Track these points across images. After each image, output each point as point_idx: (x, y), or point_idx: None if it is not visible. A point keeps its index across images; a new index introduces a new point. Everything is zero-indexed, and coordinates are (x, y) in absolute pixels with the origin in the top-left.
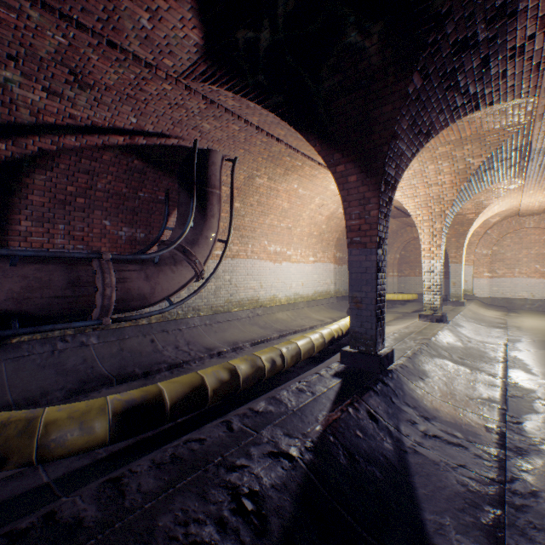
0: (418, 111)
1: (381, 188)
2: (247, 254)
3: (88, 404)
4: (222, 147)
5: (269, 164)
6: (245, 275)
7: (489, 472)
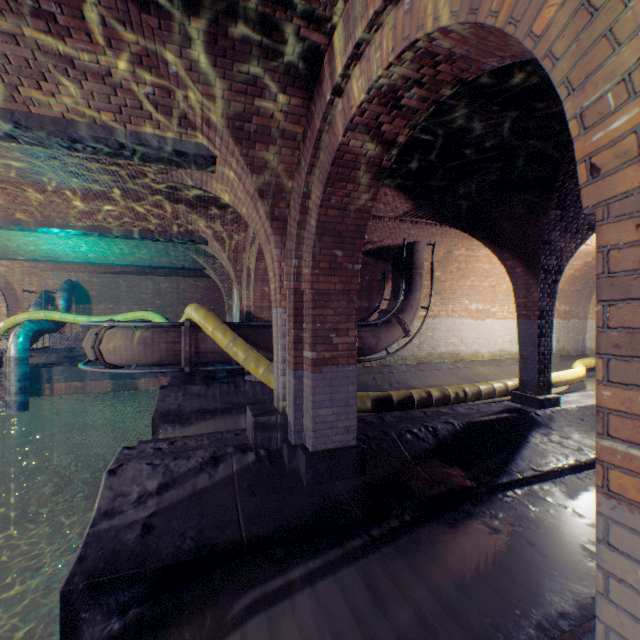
0: (567, 223)
1: (539, 277)
2: (447, 313)
3: (362, 394)
4: (424, 238)
5: (465, 240)
6: (445, 332)
7: (580, 458)
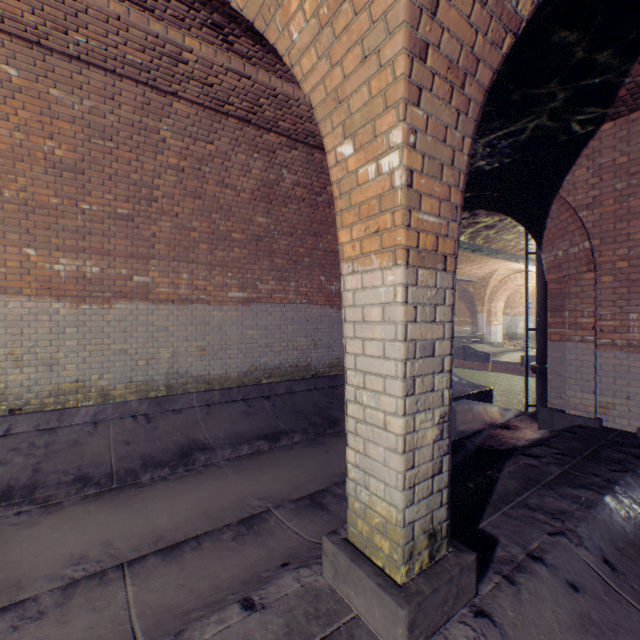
0: None
1: None
2: None
3: None
4: None
5: None
6: None
7: None
